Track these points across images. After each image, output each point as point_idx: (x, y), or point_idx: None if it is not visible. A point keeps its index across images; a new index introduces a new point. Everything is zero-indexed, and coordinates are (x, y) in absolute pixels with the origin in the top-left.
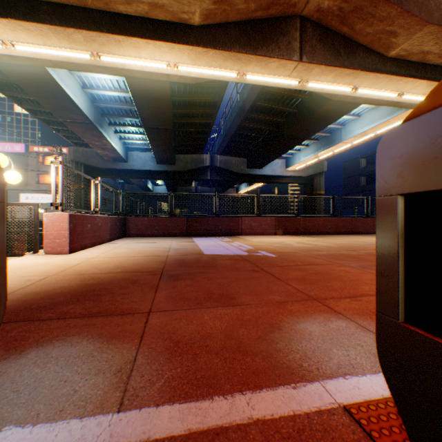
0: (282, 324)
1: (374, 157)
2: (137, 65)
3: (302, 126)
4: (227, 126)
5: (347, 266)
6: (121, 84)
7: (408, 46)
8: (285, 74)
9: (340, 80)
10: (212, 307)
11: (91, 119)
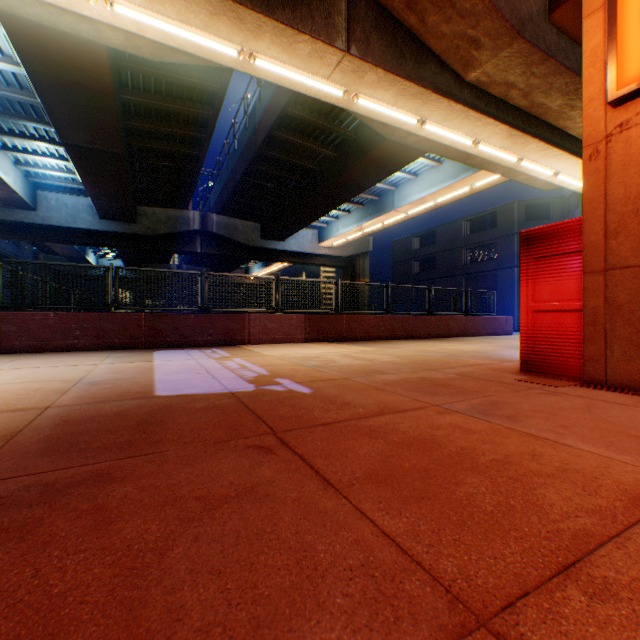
0: None
1: (429, 237)
2: None
3: (344, 179)
4: (229, 167)
5: (453, 411)
6: (3, 44)
7: (492, 69)
8: (323, 72)
9: (404, 103)
10: None
11: None
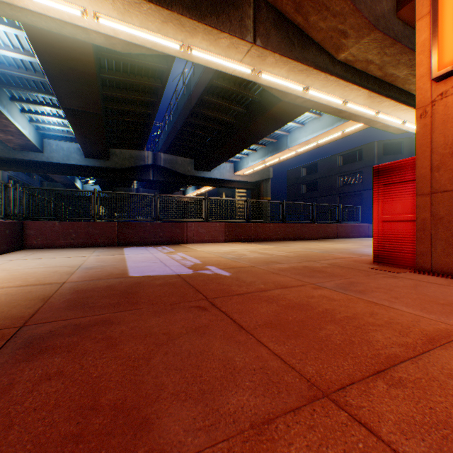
0: None
1: (313, 168)
2: (34, 3)
3: (252, 128)
4: (172, 121)
5: (323, 287)
6: (24, 43)
7: (356, 51)
8: (237, 57)
9: (294, 76)
10: None
11: None
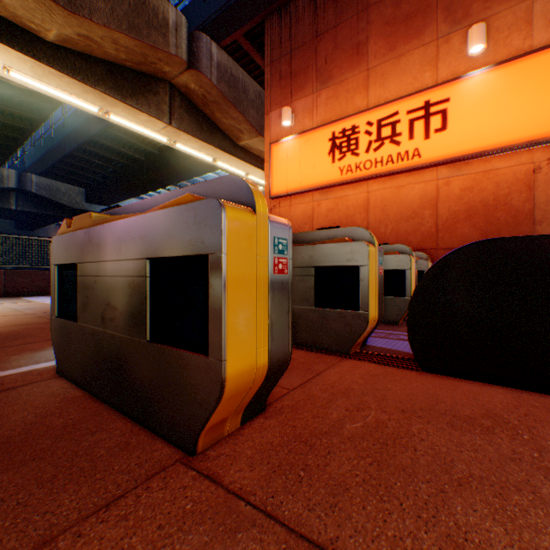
0: None
1: None
2: None
3: (167, 172)
4: (56, 137)
5: None
6: None
7: (251, 143)
8: (155, 129)
9: (205, 151)
10: None
11: None
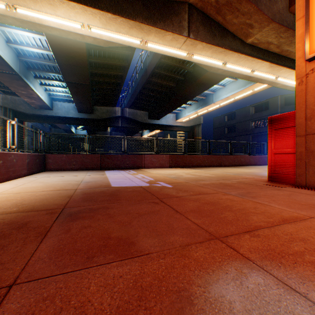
0: (192, 292)
1: (232, 115)
2: (54, 23)
3: (188, 90)
4: (134, 86)
5: (229, 194)
6: (43, 43)
7: (259, 36)
8: (177, 46)
9: (215, 56)
10: (105, 264)
11: (16, 70)
